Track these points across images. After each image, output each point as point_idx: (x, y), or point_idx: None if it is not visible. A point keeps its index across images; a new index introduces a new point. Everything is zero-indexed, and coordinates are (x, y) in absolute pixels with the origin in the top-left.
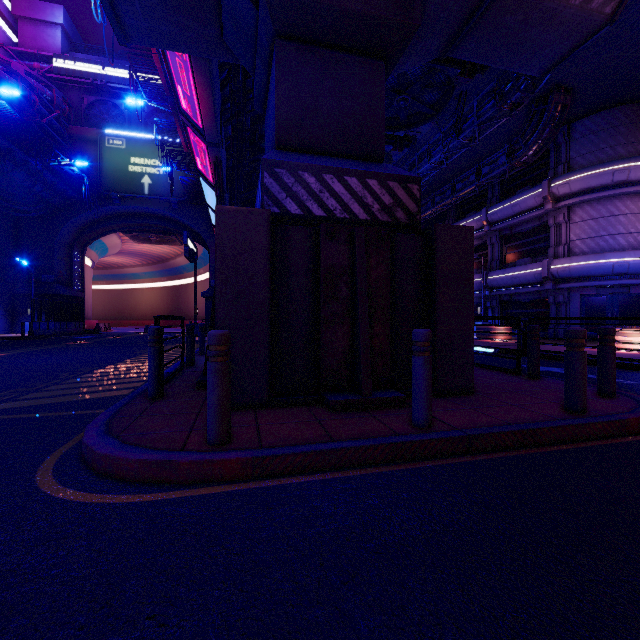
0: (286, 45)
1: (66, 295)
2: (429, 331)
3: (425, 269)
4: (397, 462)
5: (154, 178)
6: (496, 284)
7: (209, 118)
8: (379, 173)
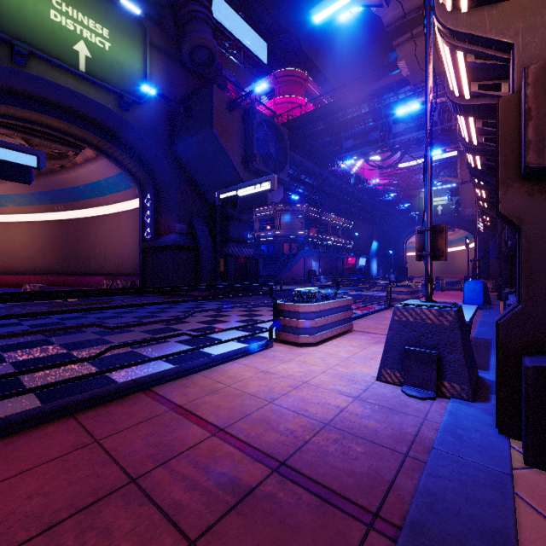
0: None
1: (403, 264)
2: None
3: None
4: None
5: (443, 206)
6: None
7: None
8: None
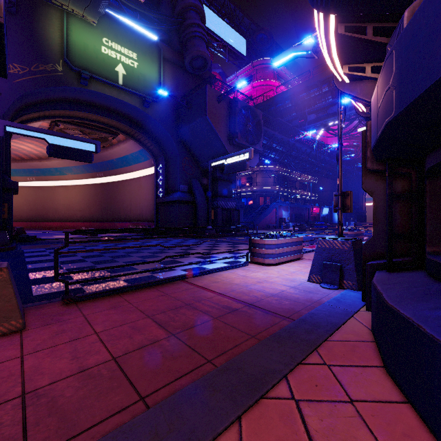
0: None
1: (362, 212)
2: None
3: None
4: None
5: None
6: None
7: None
8: None
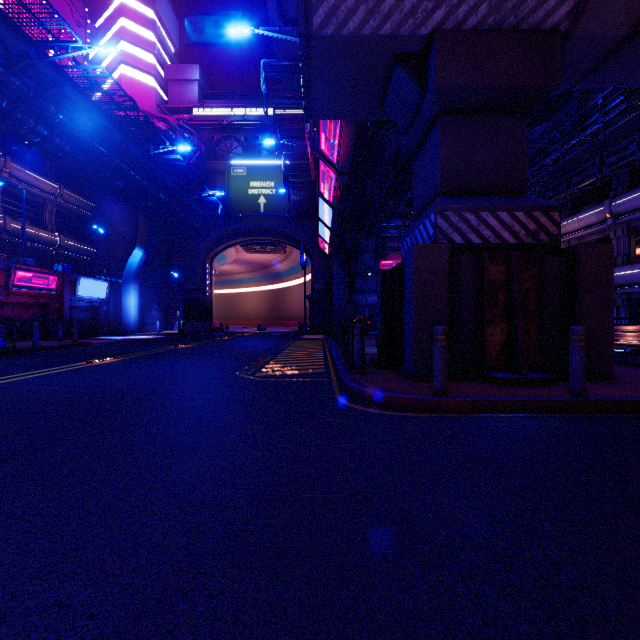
0: (447, 118)
1: (202, 300)
2: (584, 328)
3: (567, 280)
4: (564, 413)
5: (268, 198)
6: (623, 281)
7: (345, 155)
8: (525, 206)
